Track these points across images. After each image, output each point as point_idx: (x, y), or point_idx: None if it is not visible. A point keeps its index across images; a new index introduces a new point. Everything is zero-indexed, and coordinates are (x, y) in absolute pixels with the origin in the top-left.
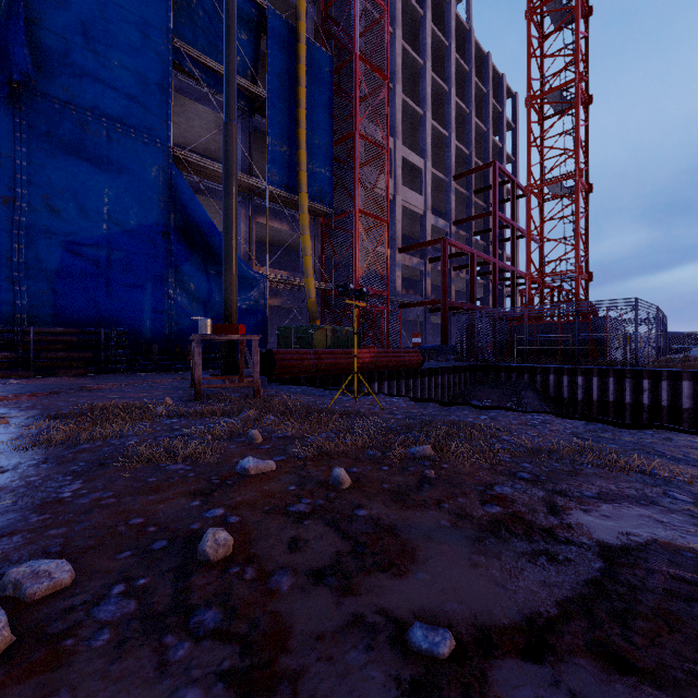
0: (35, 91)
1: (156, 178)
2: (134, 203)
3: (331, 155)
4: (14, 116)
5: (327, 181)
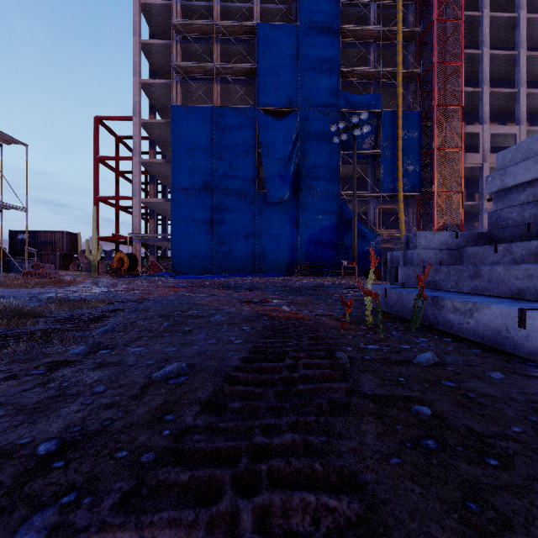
0: (302, 191)
1: (335, 206)
2: (328, 217)
3: (419, 165)
4: (297, 201)
5: (417, 179)
